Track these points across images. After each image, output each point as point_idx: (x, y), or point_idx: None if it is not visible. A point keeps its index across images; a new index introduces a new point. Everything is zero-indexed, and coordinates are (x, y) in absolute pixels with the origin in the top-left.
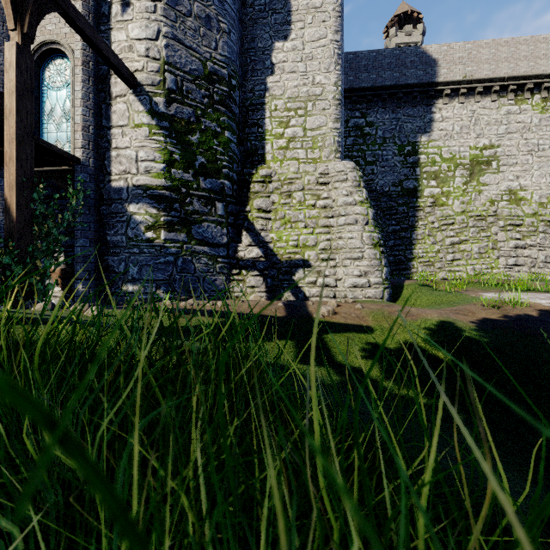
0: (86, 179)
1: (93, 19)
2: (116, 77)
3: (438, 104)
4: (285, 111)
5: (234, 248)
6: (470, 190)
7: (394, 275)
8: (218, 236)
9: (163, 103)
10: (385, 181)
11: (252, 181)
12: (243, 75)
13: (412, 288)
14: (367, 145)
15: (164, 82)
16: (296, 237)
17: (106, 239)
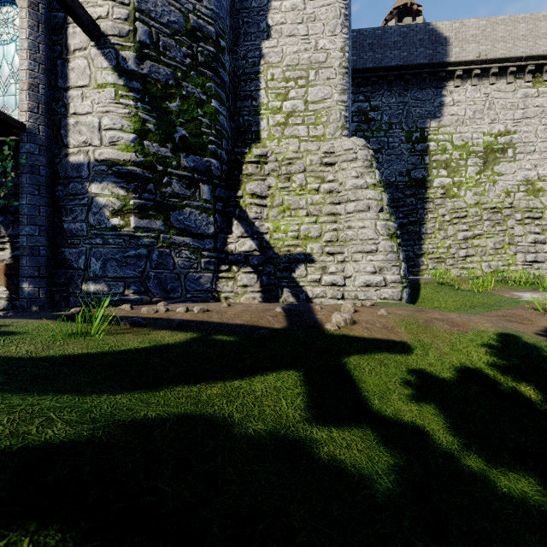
0: (34, 150)
1: None
2: (74, 26)
3: (449, 86)
4: (283, 81)
5: (223, 240)
6: (484, 180)
7: None
8: (203, 225)
9: (133, 59)
10: (391, 171)
11: (244, 162)
12: (234, 39)
13: (431, 287)
14: (371, 131)
15: (134, 32)
16: (297, 227)
17: (63, 227)
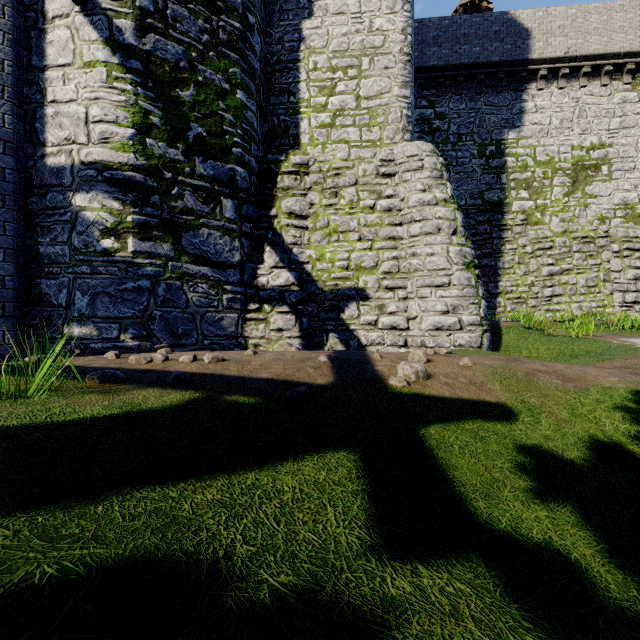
0: None
1: None
2: None
3: (531, 89)
4: (329, 71)
5: (251, 271)
6: (573, 203)
7: None
8: (226, 251)
9: (132, 30)
10: (460, 192)
11: (279, 172)
12: (267, 18)
13: (516, 332)
14: (436, 144)
15: None
16: (347, 255)
17: (38, 251)
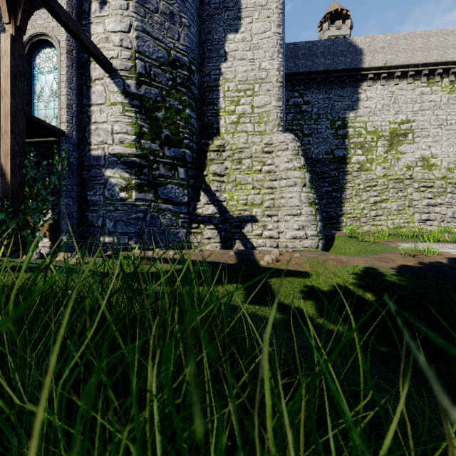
0: (70, 148)
1: (75, 15)
2: (95, 63)
3: (363, 86)
4: (236, 92)
5: (193, 206)
6: (390, 157)
7: (327, 228)
8: (180, 196)
9: (134, 85)
10: (319, 150)
11: (208, 150)
12: (201, 61)
13: (342, 239)
14: (304, 120)
15: (135, 67)
16: (246, 197)
17: (87, 198)
